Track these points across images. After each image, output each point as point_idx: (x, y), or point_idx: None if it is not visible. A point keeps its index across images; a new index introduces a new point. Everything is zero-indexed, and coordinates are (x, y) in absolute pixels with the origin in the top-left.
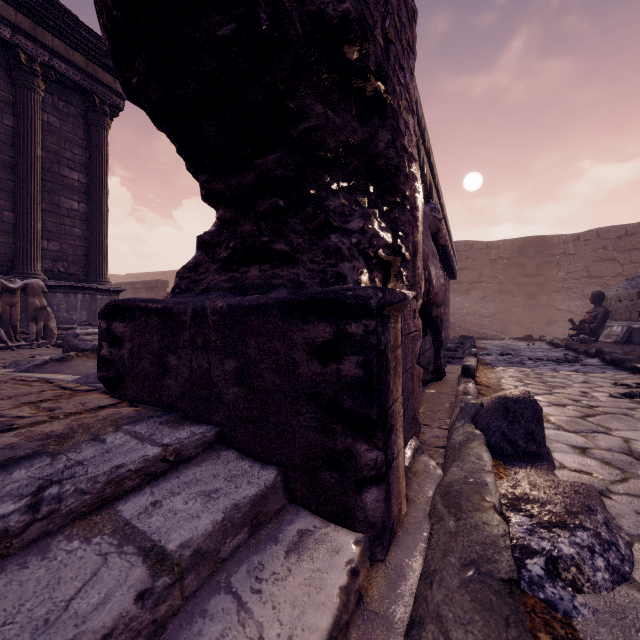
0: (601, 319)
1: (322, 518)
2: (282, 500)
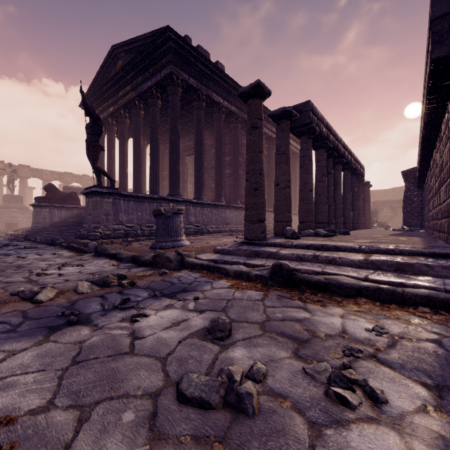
0: None
1: None
2: None
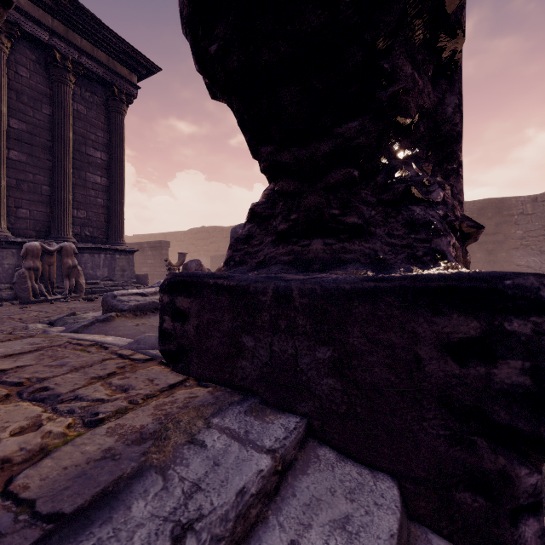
0: None
1: None
2: (405, 520)
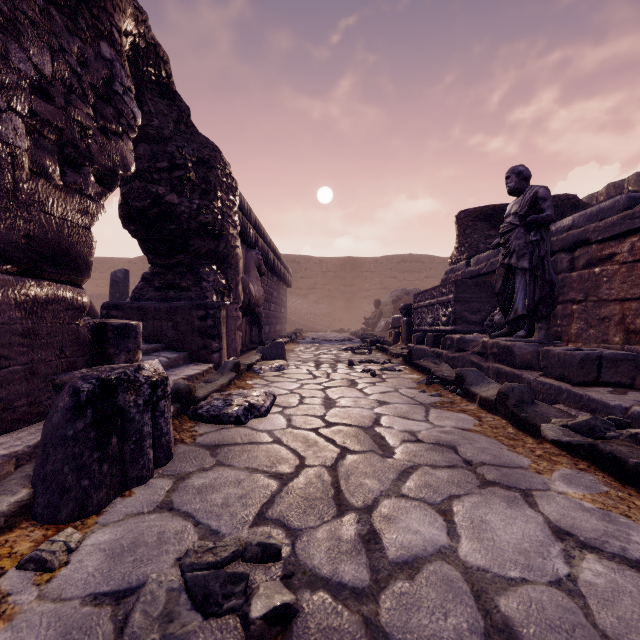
0: (378, 317)
1: (202, 363)
2: (190, 360)
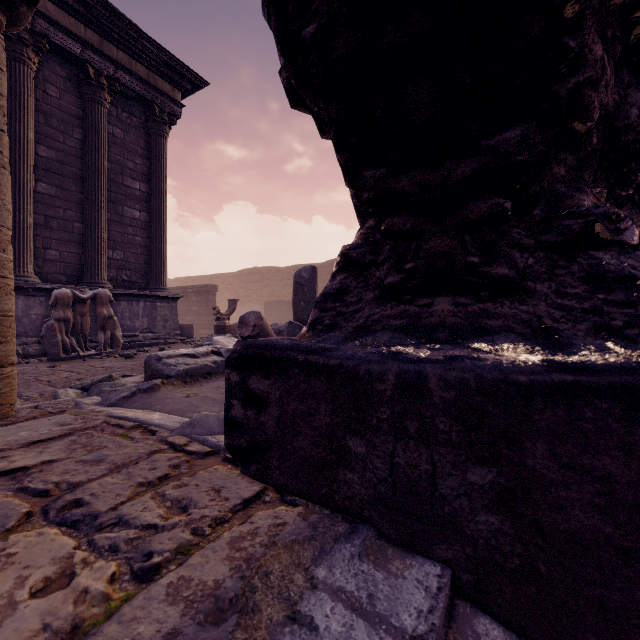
0: None
1: None
2: None
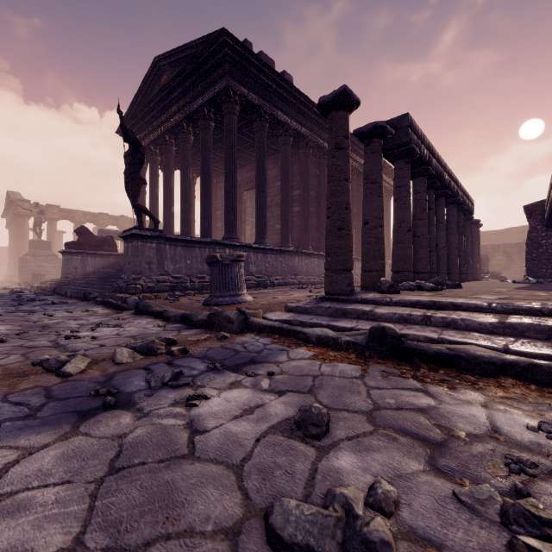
0: None
1: None
2: None
